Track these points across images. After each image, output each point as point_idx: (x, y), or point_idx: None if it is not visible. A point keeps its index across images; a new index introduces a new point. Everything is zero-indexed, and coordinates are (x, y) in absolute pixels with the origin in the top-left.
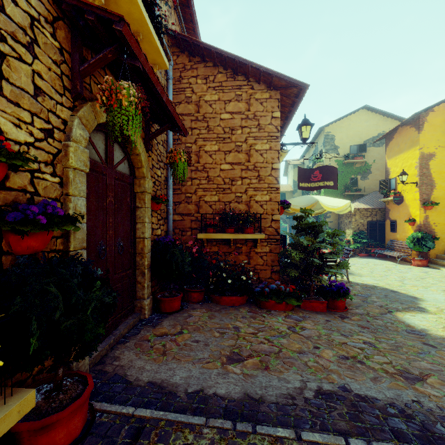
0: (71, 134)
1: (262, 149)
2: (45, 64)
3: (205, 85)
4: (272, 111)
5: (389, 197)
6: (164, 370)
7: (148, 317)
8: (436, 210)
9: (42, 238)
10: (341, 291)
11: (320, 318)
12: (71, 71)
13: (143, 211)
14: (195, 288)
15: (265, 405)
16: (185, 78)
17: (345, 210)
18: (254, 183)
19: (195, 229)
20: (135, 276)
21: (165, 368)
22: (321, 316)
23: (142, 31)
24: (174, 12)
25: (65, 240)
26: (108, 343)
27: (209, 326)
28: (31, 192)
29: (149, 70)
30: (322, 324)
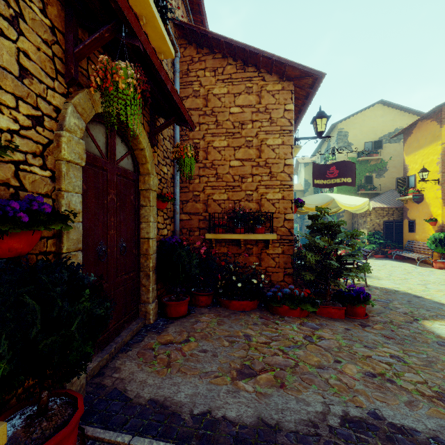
0: (64, 123)
1: (274, 144)
2: (33, 42)
3: (213, 77)
4: (284, 103)
5: (408, 196)
6: (168, 386)
7: (153, 322)
8: None
9: (27, 239)
10: (361, 297)
11: (338, 326)
12: (65, 53)
13: (148, 210)
14: (202, 291)
15: (282, 434)
16: (193, 71)
17: (362, 209)
18: (266, 180)
19: (203, 229)
20: (140, 278)
21: (169, 382)
22: (339, 323)
23: (145, 14)
24: (181, 3)
25: (57, 241)
26: (109, 352)
27: (218, 333)
28: (16, 186)
29: (150, 52)
30: (342, 333)
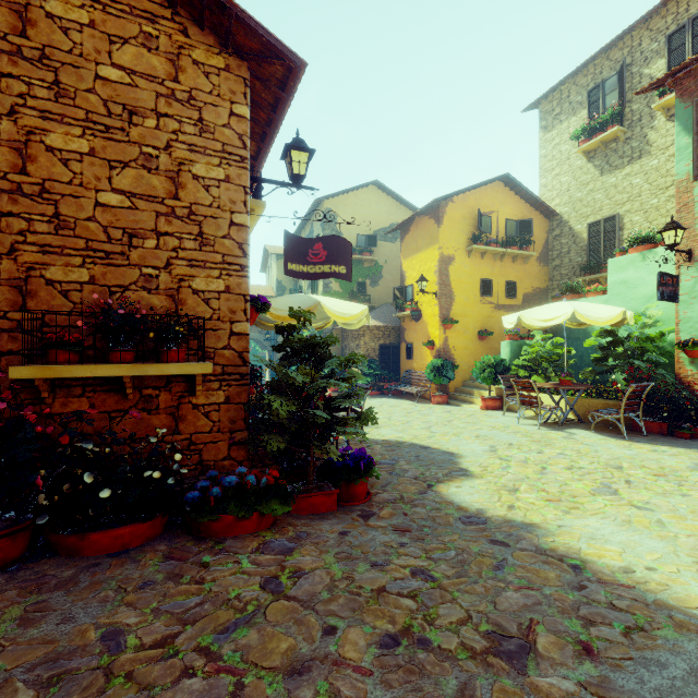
0: None
1: (209, 176)
2: None
3: None
4: (231, 100)
5: (406, 311)
6: None
7: None
8: (455, 330)
9: None
10: (362, 465)
11: (328, 532)
12: None
13: None
14: None
15: None
16: None
17: (358, 323)
18: (190, 248)
19: (10, 355)
20: None
21: None
22: (330, 523)
23: None
24: None
25: None
26: None
27: (6, 666)
28: None
29: None
30: (335, 547)
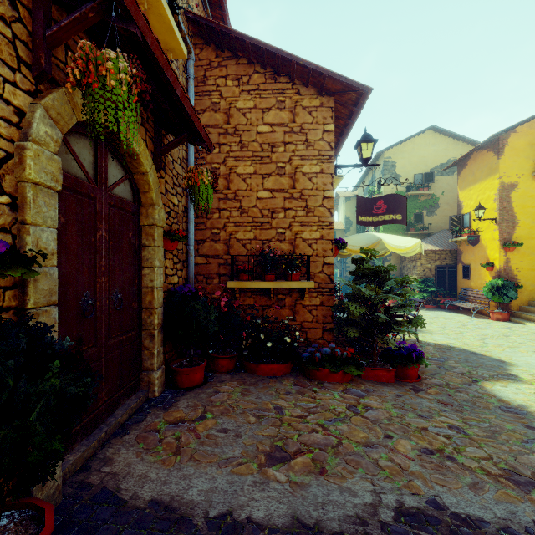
0: (31, 131)
1: (311, 171)
2: None
3: (237, 87)
4: (323, 123)
5: (462, 237)
6: (176, 480)
7: (159, 395)
8: (519, 252)
9: None
10: (413, 355)
11: (388, 392)
12: (32, 36)
13: (152, 251)
14: (223, 353)
15: None
16: (212, 78)
17: (412, 251)
18: (301, 215)
19: (223, 276)
20: (141, 339)
21: (178, 475)
22: (389, 388)
23: None
24: None
25: (19, 293)
26: (97, 437)
27: (242, 407)
28: None
29: (152, 43)
30: (392, 400)
